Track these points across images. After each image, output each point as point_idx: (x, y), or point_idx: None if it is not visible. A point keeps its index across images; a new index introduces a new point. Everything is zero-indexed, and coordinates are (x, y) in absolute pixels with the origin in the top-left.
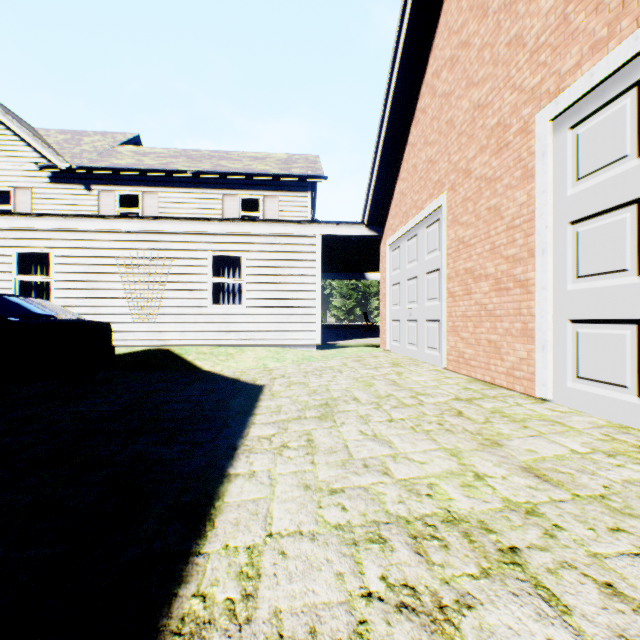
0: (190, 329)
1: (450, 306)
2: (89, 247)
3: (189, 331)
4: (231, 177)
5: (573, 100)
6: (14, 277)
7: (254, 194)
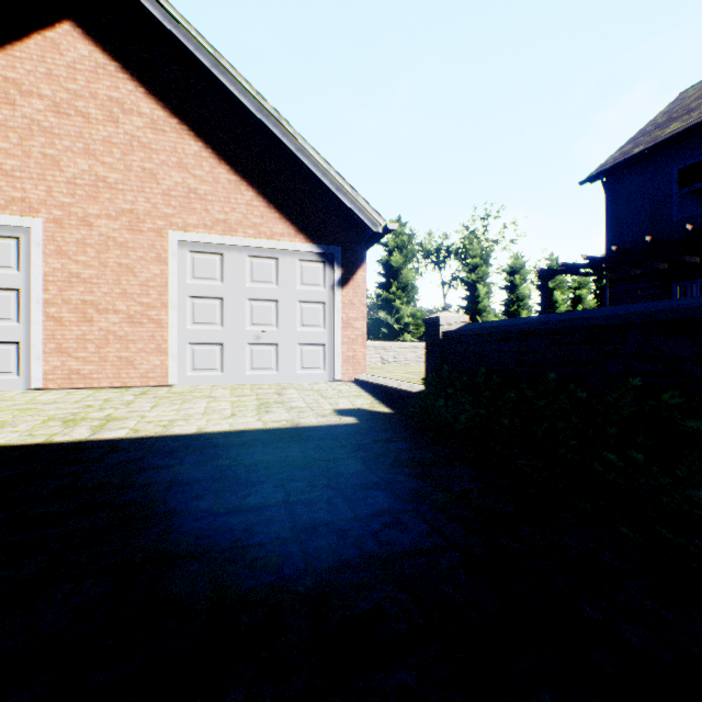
0: None
1: (54, 329)
2: None
3: None
4: None
5: (195, 241)
6: None
7: None
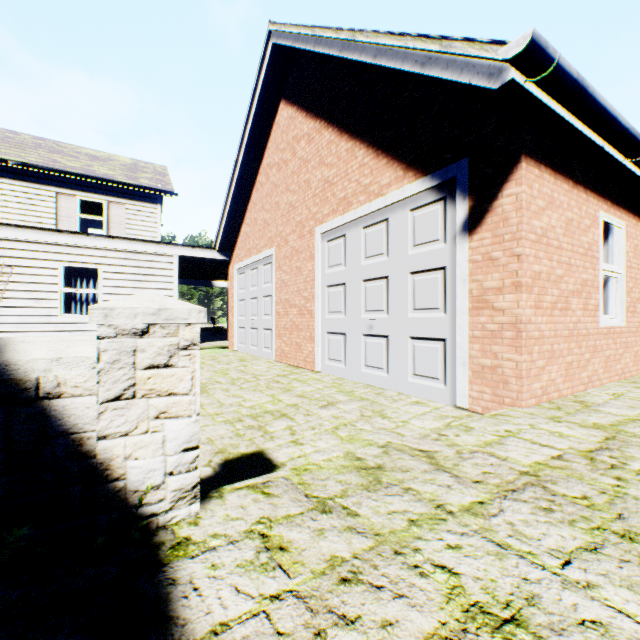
0: None
1: (278, 321)
2: None
3: None
4: (68, 176)
5: (327, 230)
6: None
7: (97, 198)
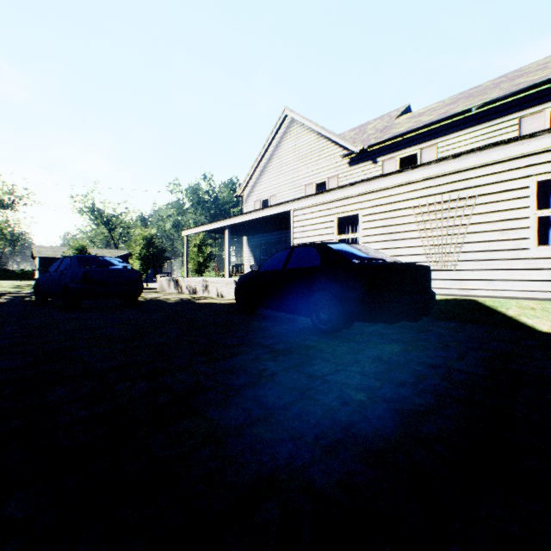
0: (500, 277)
1: None
2: (387, 203)
3: (498, 280)
4: (533, 91)
5: None
6: (335, 237)
7: None
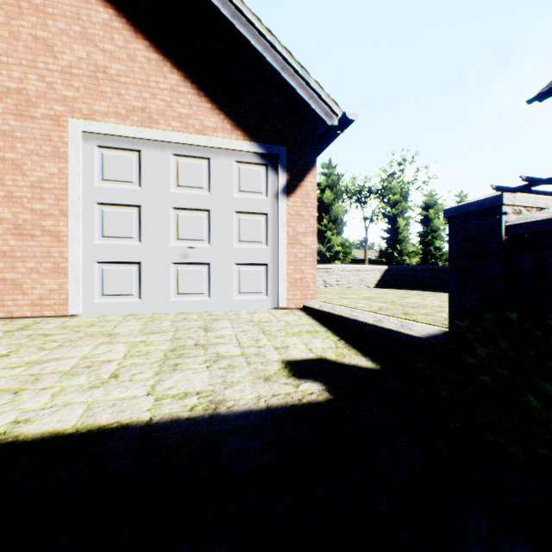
0: None
1: None
2: None
3: None
4: None
5: (104, 133)
6: None
7: None
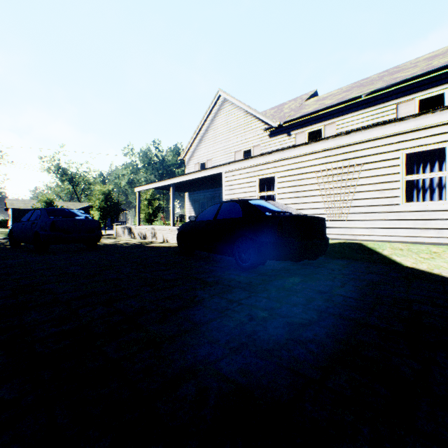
0: (379, 226)
1: None
2: (296, 168)
3: (378, 228)
4: (406, 84)
5: None
6: (256, 194)
7: (435, 91)
